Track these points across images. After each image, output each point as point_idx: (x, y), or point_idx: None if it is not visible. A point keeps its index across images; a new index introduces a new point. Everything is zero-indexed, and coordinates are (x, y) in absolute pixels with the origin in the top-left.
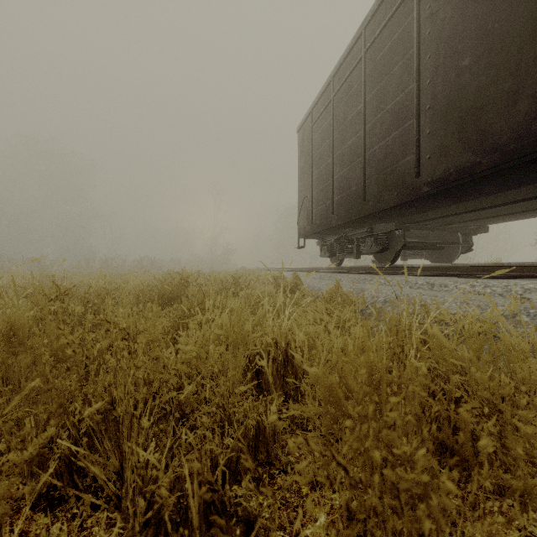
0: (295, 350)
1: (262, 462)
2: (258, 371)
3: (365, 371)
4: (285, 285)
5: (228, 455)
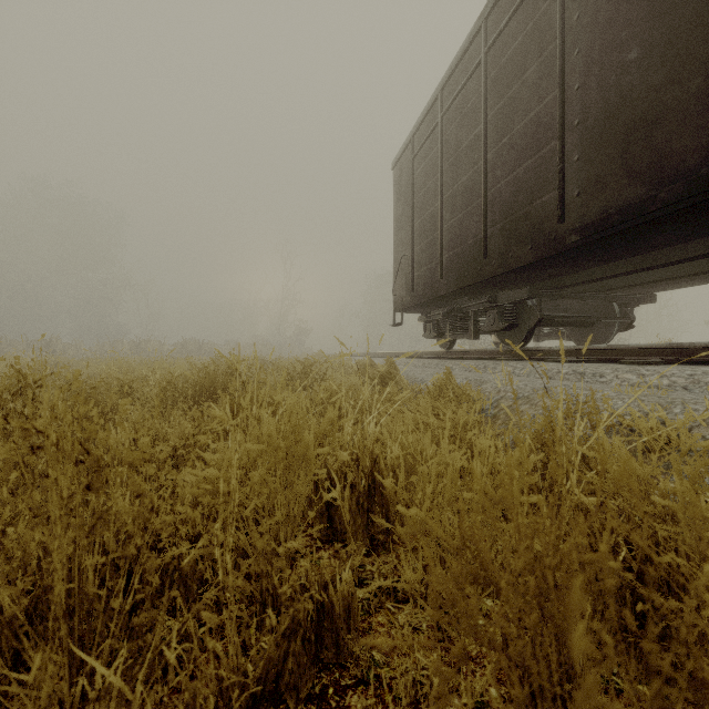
0: (386, 471)
1: (328, 663)
2: (329, 503)
3: (585, 624)
4: (375, 375)
5: (259, 673)
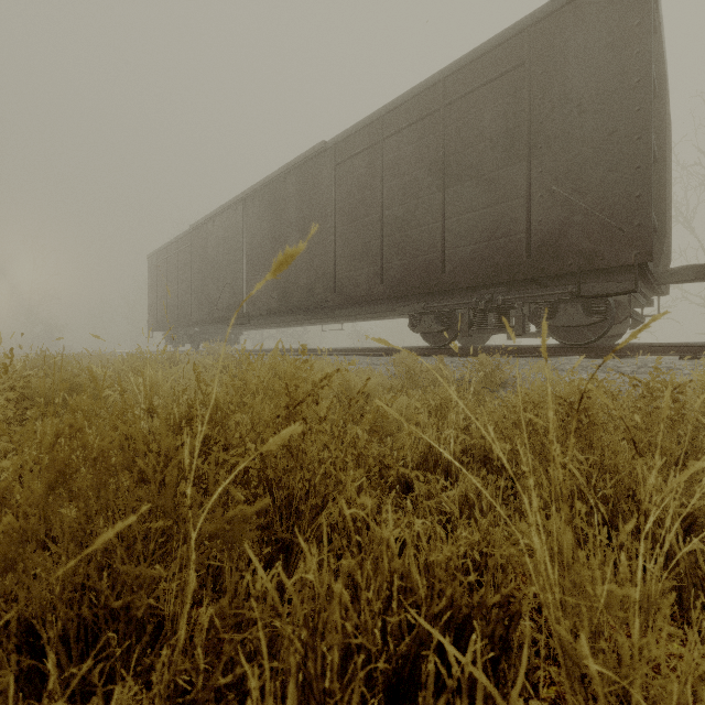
0: None
1: None
2: None
3: None
4: None
5: None
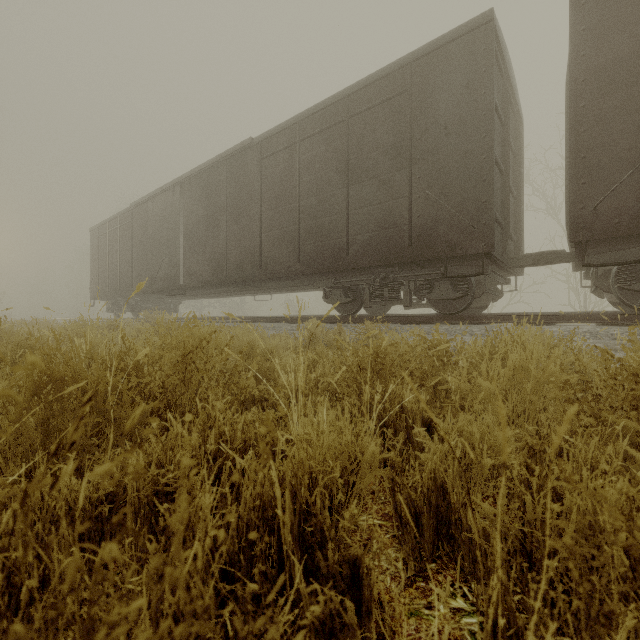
0: None
1: None
2: None
3: None
4: None
5: None
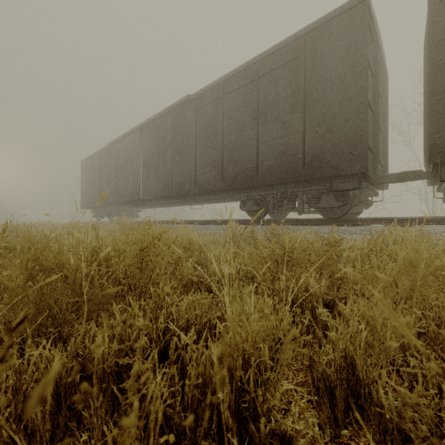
0: None
1: None
2: None
3: None
4: None
5: None
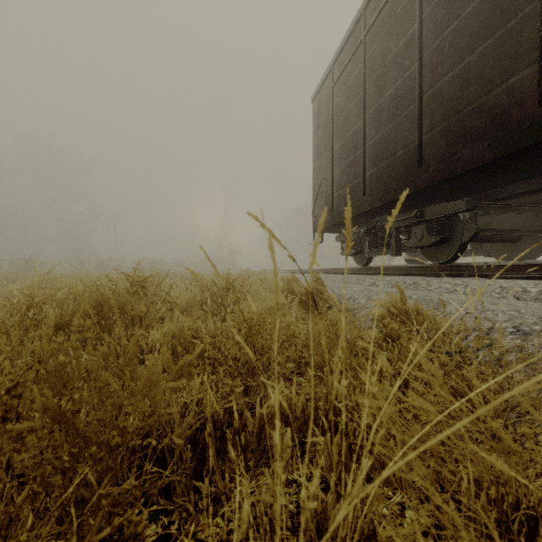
0: None
1: None
2: None
3: None
4: (302, 292)
5: None
